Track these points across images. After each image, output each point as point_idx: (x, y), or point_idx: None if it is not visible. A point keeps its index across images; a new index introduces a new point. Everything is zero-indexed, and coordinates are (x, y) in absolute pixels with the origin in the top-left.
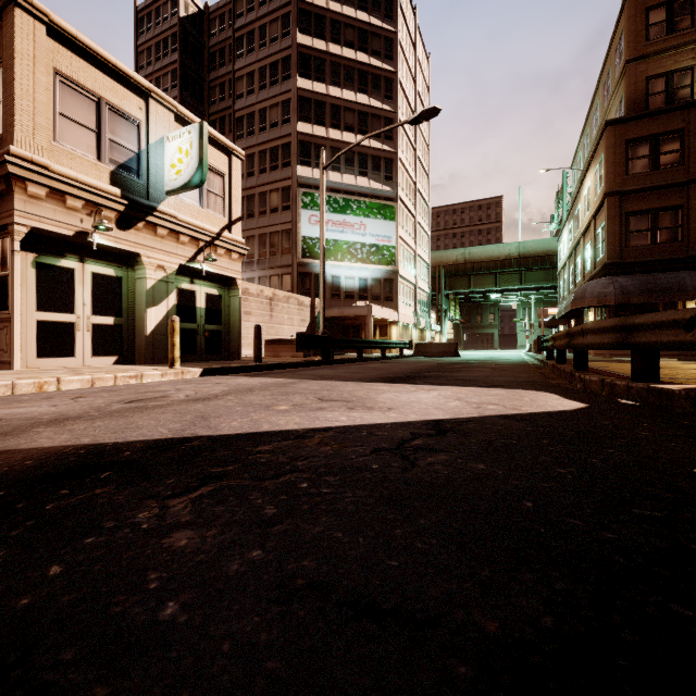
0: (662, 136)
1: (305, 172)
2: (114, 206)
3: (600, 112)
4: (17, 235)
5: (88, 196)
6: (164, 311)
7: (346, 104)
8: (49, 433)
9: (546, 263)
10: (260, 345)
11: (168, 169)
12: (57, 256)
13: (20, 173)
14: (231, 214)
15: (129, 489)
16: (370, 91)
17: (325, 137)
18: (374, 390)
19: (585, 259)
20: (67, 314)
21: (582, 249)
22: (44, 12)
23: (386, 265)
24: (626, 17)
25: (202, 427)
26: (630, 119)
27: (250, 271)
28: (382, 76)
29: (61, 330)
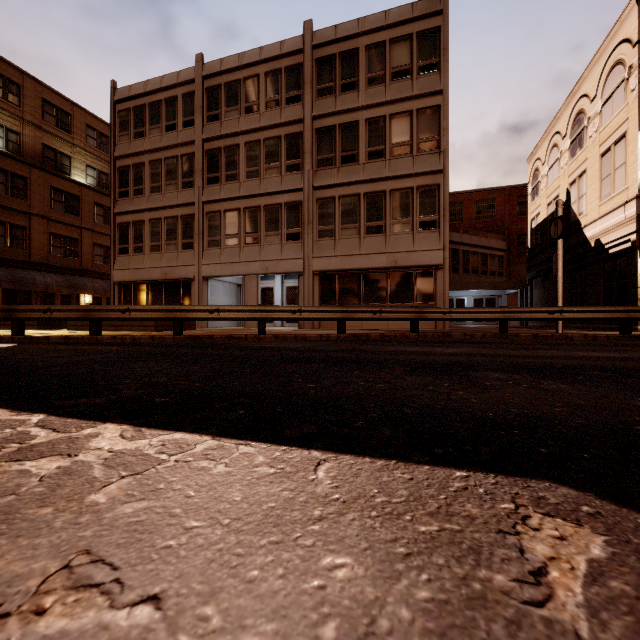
0: None
1: None
2: None
3: None
4: None
5: None
6: None
7: None
8: None
9: None
10: None
11: None
12: None
13: None
14: None
15: None
16: None
17: None
18: None
19: None
20: None
21: None
22: None
23: None
24: None
25: None
26: None
27: None
28: None
29: None
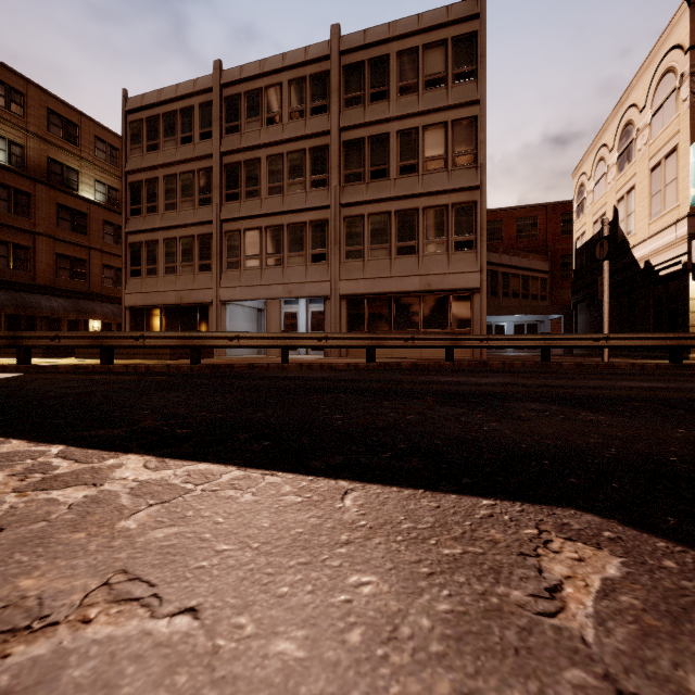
0: None
1: None
2: None
3: None
4: None
5: None
6: None
7: None
8: None
9: None
10: None
11: None
12: None
13: None
14: None
15: (1, 389)
16: None
17: None
18: None
19: None
20: None
21: None
22: None
23: None
24: None
25: None
26: None
27: None
28: None
29: None
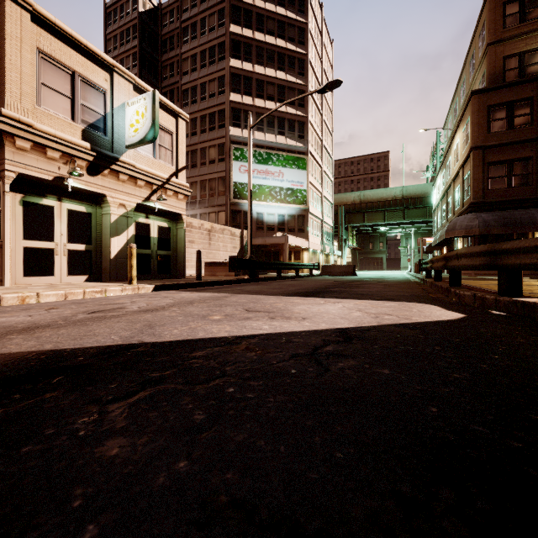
0: (516, 102)
1: (236, 132)
2: (85, 156)
3: (467, 85)
4: (8, 179)
5: (64, 148)
6: (125, 240)
7: (268, 79)
8: (19, 340)
9: (423, 203)
10: (200, 266)
11: (127, 128)
12: (39, 196)
13: (9, 130)
14: (177, 164)
15: (75, 394)
16: (286, 69)
17: (252, 105)
18: (291, 303)
19: (455, 199)
20: (48, 242)
21: (452, 192)
22: (28, 3)
23: (299, 205)
24: (488, 10)
25: (148, 335)
26: (490, 89)
27: (193, 209)
28: (296, 57)
29: (43, 254)
